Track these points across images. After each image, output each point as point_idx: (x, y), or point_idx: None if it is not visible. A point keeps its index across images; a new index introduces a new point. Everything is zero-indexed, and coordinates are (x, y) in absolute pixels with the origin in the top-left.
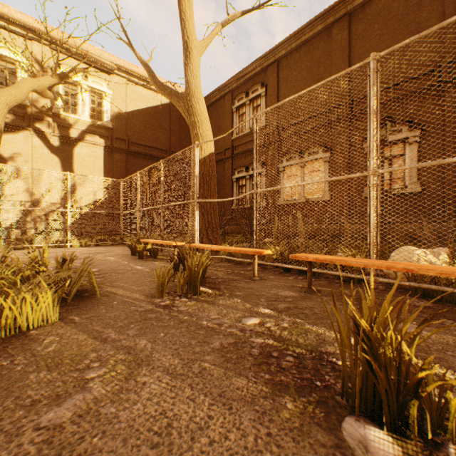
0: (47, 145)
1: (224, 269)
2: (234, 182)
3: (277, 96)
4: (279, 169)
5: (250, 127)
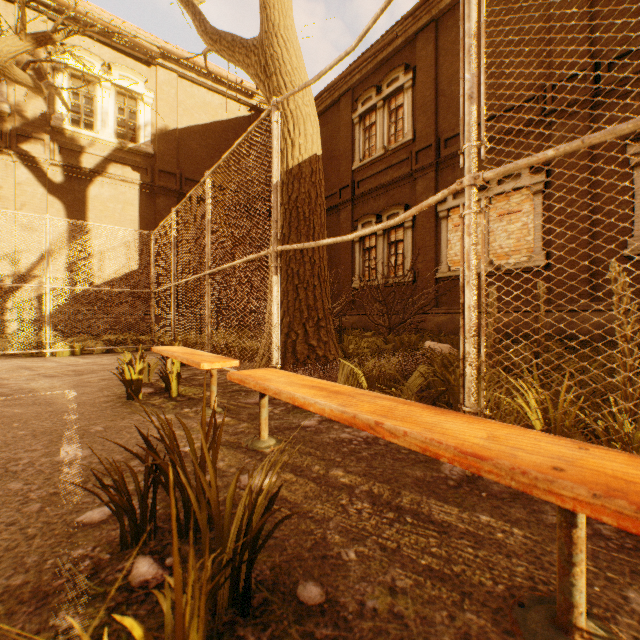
0: (41, 181)
1: (354, 477)
2: (355, 243)
3: (435, 84)
4: (439, 213)
5: (384, 145)
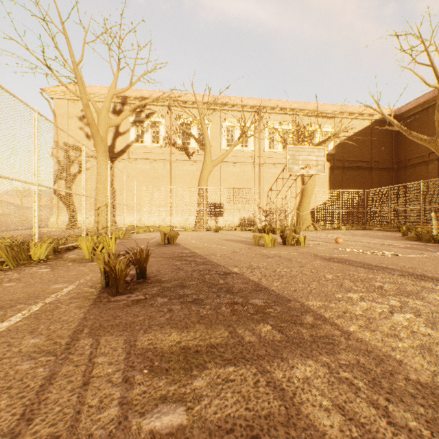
0: None
1: None
2: None
3: None
4: None
5: None
